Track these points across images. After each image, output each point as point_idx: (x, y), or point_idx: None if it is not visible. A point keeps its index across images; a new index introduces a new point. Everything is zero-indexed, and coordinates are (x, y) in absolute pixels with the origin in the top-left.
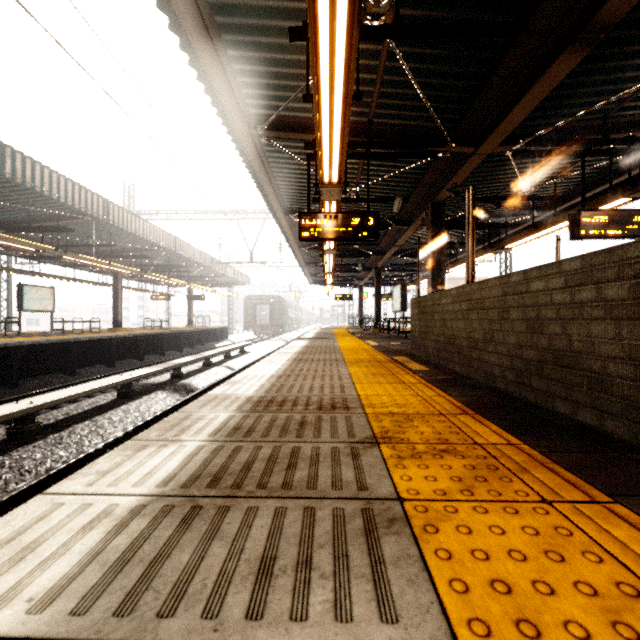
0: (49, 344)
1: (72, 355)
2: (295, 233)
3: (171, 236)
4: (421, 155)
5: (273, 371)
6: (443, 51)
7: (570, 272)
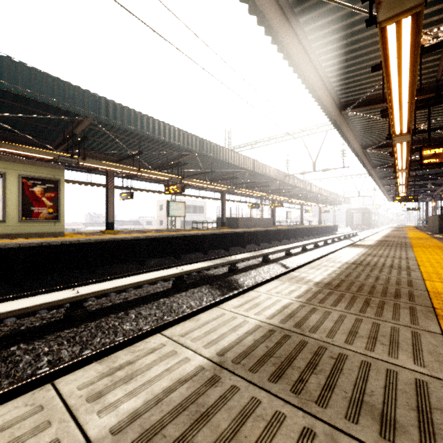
0: (306, 228)
1: (309, 231)
2: (385, 187)
3: (328, 191)
4: (432, 180)
5: (390, 230)
6: (430, 170)
7: (432, 217)
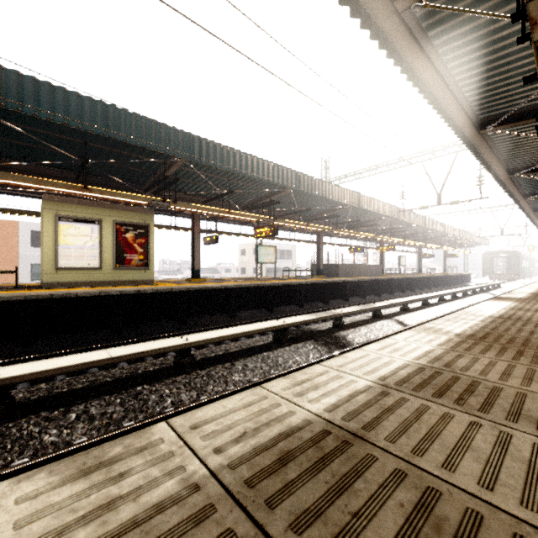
0: (427, 277)
1: (430, 282)
2: None
3: (457, 229)
4: None
5: None
6: None
7: None
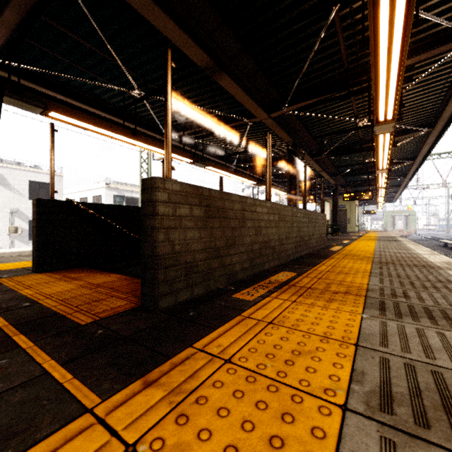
0: None
1: None
2: None
3: None
4: None
5: None
6: None
7: (303, 213)
